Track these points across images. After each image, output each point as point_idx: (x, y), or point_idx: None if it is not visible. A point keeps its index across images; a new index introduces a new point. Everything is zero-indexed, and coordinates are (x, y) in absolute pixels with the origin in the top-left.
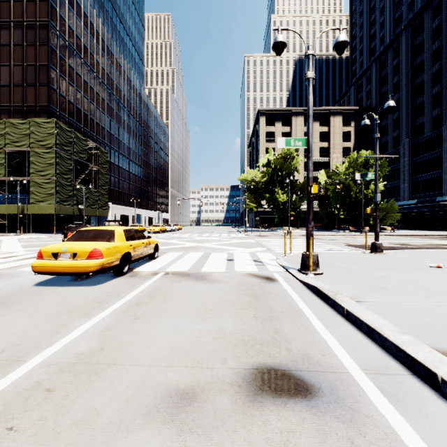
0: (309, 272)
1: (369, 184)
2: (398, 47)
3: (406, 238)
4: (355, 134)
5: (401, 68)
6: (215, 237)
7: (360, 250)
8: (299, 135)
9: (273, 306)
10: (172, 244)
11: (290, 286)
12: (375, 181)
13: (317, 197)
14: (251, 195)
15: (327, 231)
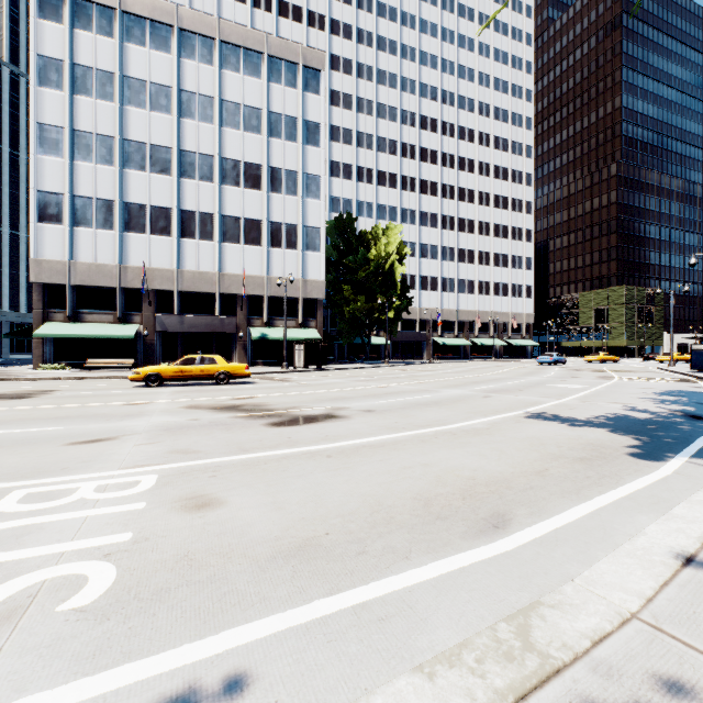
0: None
1: None
2: None
3: None
4: None
5: None
6: None
7: None
8: None
9: None
10: None
11: None
12: None
13: None
14: None
15: None
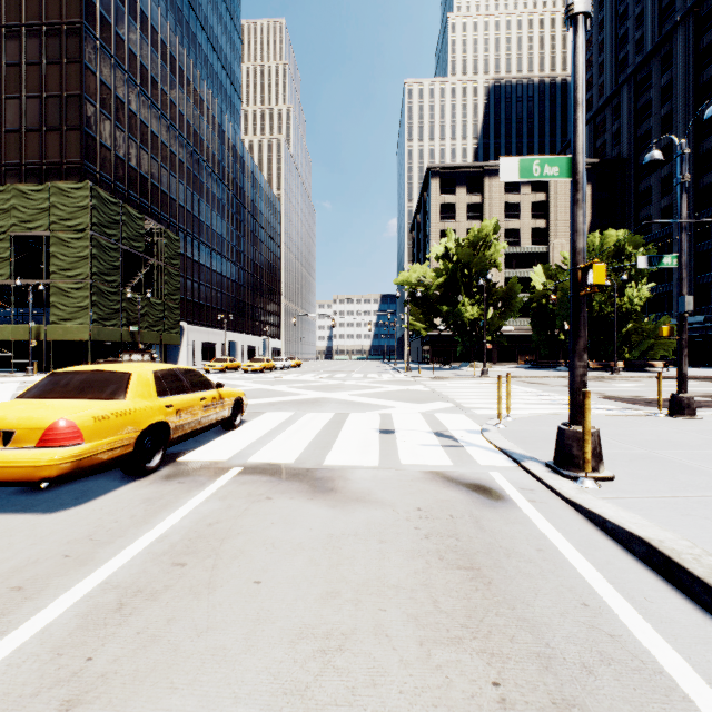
0: (580, 475)
1: (624, 287)
2: (669, 53)
3: (701, 383)
4: (592, 205)
5: (676, 90)
6: (356, 379)
7: (639, 409)
8: (497, 208)
9: (541, 624)
10: (279, 394)
11: (549, 519)
12: (679, 271)
13: (527, 312)
14: (417, 308)
15: (548, 369)
